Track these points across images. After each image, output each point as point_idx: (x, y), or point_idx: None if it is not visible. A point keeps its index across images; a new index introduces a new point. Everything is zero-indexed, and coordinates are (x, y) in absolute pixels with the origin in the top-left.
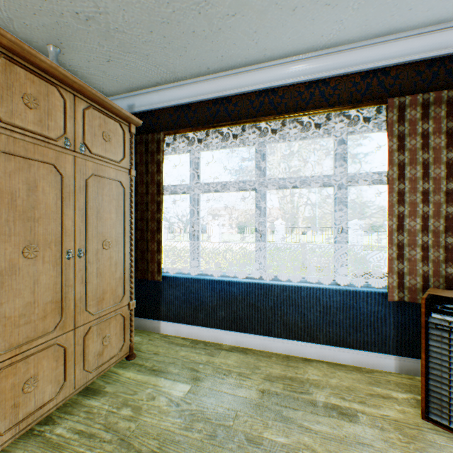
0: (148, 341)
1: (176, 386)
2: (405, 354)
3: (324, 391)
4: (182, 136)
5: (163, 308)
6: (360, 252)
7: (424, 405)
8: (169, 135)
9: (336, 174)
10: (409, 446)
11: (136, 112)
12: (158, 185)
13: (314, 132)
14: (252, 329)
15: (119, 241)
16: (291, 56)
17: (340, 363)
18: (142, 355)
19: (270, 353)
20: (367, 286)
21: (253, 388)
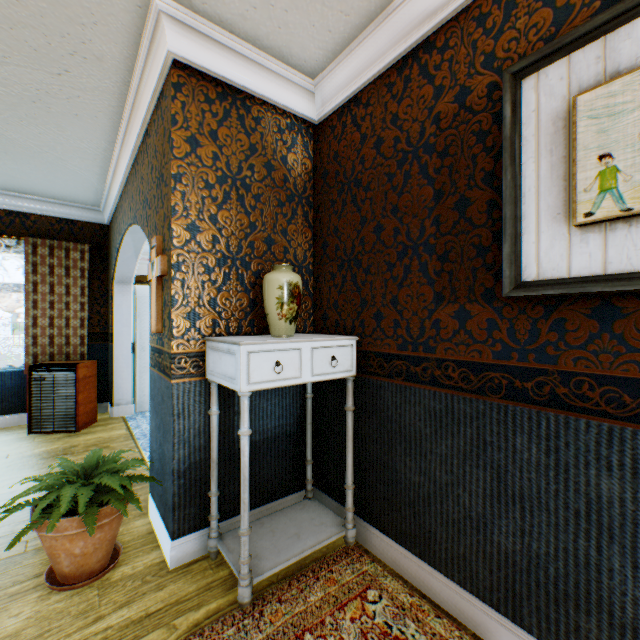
0: None
1: None
2: None
3: None
4: None
5: None
6: None
7: (30, 426)
8: None
9: None
10: (6, 444)
11: None
12: None
13: None
14: None
15: None
16: None
17: None
18: None
19: None
20: (17, 368)
21: None
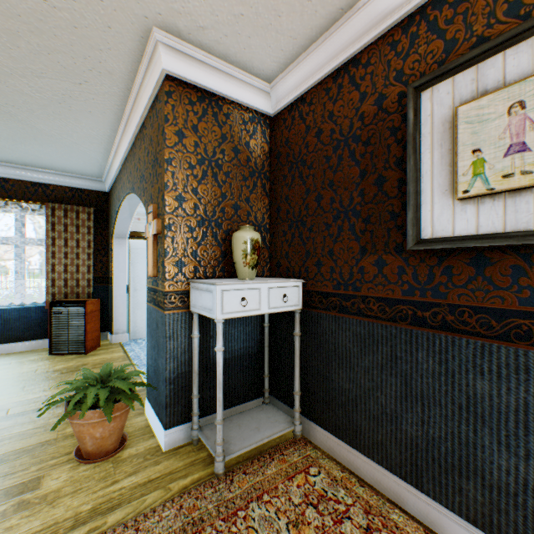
0: None
1: None
2: None
3: None
4: None
5: None
6: None
7: (51, 349)
8: None
9: (18, 237)
10: (33, 362)
11: None
12: None
13: (0, 208)
14: None
15: None
16: None
17: (18, 352)
18: None
19: None
20: (40, 304)
21: None
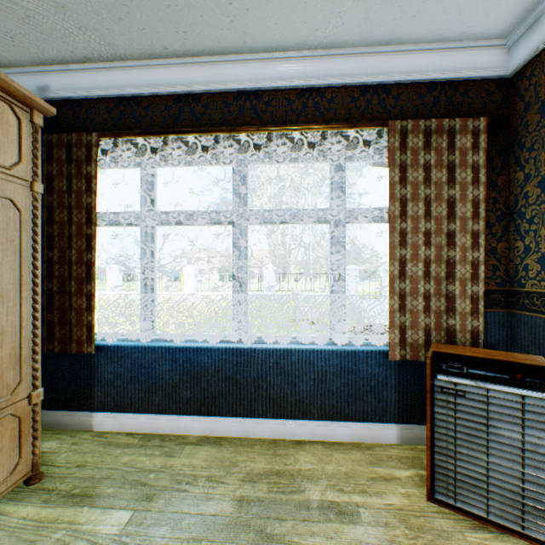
0: (71, 446)
1: (108, 518)
2: (407, 421)
3: (319, 484)
4: (128, 141)
5: (98, 394)
6: (355, 300)
7: (429, 484)
8: (107, 138)
9: (333, 208)
10: (417, 542)
11: (53, 99)
12: (89, 210)
13: (308, 153)
14: (229, 410)
15: (9, 297)
16: (279, 50)
17: (338, 441)
18: (56, 472)
19: (252, 440)
20: (367, 344)
21: (227, 498)
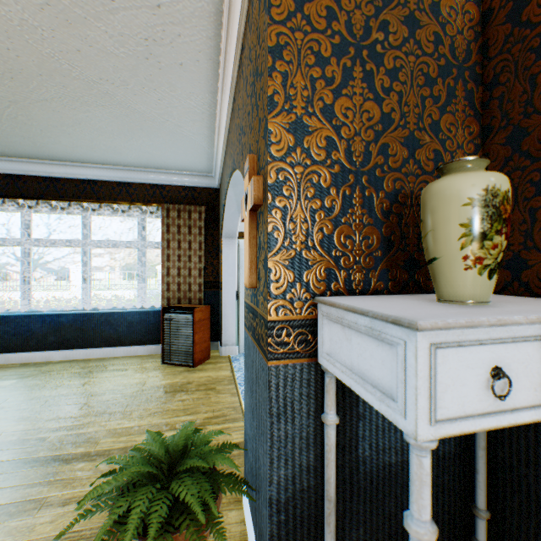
0: None
1: (5, 382)
2: None
3: (118, 365)
4: (13, 199)
5: None
6: None
7: (163, 357)
8: None
9: (139, 241)
10: (146, 371)
11: None
12: None
13: (126, 213)
14: (79, 346)
15: None
16: (105, 165)
17: (139, 355)
18: None
19: (92, 359)
20: (157, 308)
21: (69, 372)
